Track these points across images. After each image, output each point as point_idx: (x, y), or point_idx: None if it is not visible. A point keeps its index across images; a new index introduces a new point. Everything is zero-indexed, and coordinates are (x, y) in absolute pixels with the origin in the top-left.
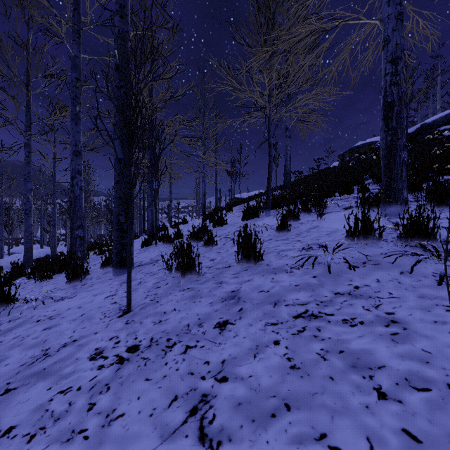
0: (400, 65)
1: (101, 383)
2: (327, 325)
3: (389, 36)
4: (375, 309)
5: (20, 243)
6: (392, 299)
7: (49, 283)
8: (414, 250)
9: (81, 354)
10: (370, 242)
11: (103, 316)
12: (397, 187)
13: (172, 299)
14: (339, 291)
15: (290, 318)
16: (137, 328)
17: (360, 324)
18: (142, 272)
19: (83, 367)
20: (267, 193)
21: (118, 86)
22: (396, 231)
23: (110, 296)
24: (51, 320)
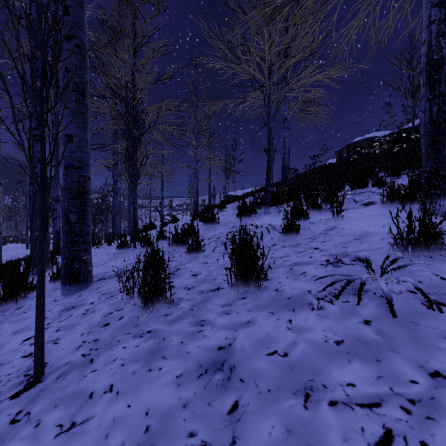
0: None
1: None
2: None
3: None
4: None
5: (8, 242)
6: None
7: None
8: None
9: None
10: (437, 255)
11: None
12: None
13: (116, 358)
14: (436, 367)
15: None
16: (20, 445)
17: None
18: (98, 291)
19: None
20: (266, 187)
21: None
22: None
23: (31, 337)
24: None
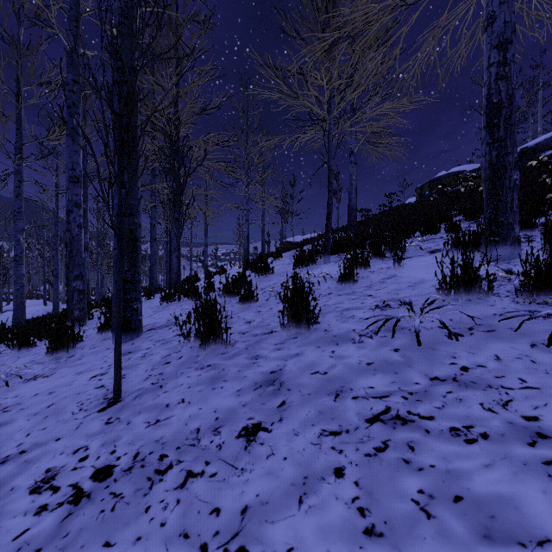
0: (510, 50)
1: (30, 547)
2: (424, 439)
3: (494, 12)
4: (504, 410)
5: None
6: (529, 392)
7: (30, 352)
8: (544, 309)
9: (21, 479)
10: (475, 298)
11: (77, 408)
12: (506, 221)
13: (183, 383)
14: (437, 374)
15: (360, 423)
16: (120, 433)
17: (482, 439)
18: (151, 339)
19: (14, 507)
20: (326, 233)
21: (103, 66)
22: (510, 282)
23: (97, 375)
24: (4, 413)
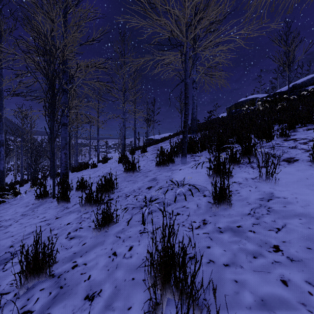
0: None
1: None
2: None
3: None
4: None
5: None
6: None
7: None
8: None
9: None
10: None
11: None
12: None
13: None
14: None
15: None
16: None
17: None
18: None
19: None
20: (183, 139)
21: None
22: None
23: None
24: None
